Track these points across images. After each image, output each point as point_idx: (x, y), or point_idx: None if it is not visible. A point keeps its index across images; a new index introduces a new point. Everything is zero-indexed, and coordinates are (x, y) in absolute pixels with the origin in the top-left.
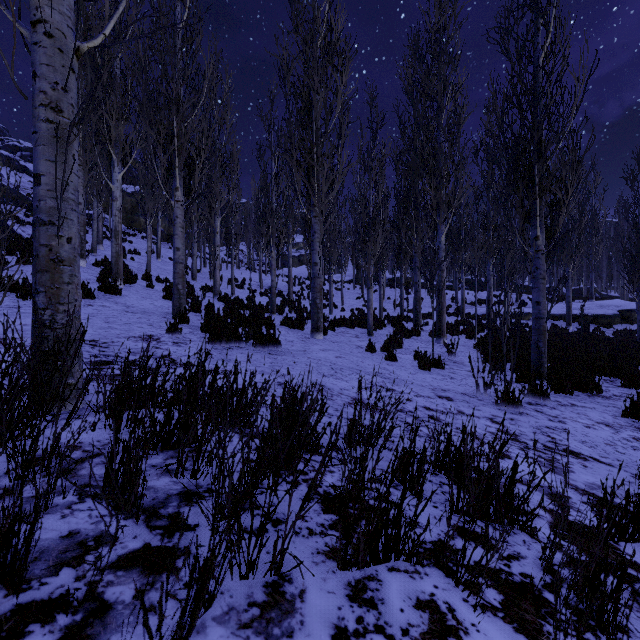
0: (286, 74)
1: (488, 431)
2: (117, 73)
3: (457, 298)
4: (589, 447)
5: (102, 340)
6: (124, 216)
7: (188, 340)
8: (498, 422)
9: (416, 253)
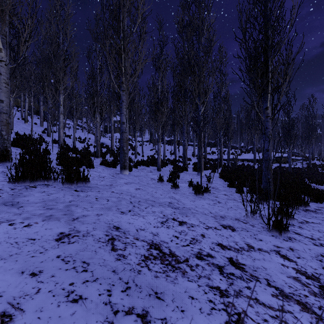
0: None
1: (292, 277)
2: None
3: None
4: None
5: None
6: None
7: None
8: (286, 256)
9: (184, 123)
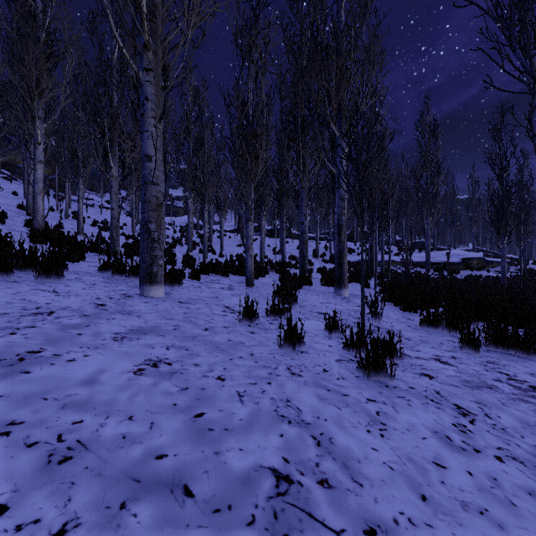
0: None
1: None
2: None
3: (330, 247)
4: None
5: None
6: None
7: None
8: None
9: (303, 188)
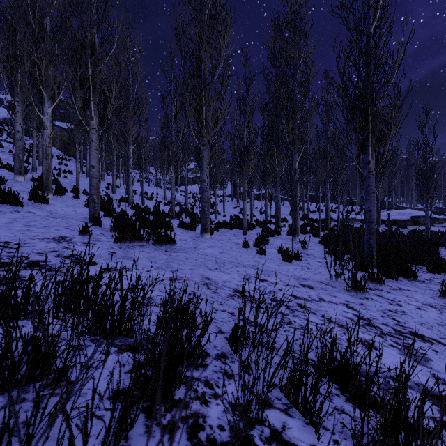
0: (181, 35)
1: (347, 317)
2: (47, 29)
3: (303, 208)
4: (427, 328)
5: (15, 241)
6: (62, 146)
7: (97, 240)
8: (352, 307)
9: (277, 175)
